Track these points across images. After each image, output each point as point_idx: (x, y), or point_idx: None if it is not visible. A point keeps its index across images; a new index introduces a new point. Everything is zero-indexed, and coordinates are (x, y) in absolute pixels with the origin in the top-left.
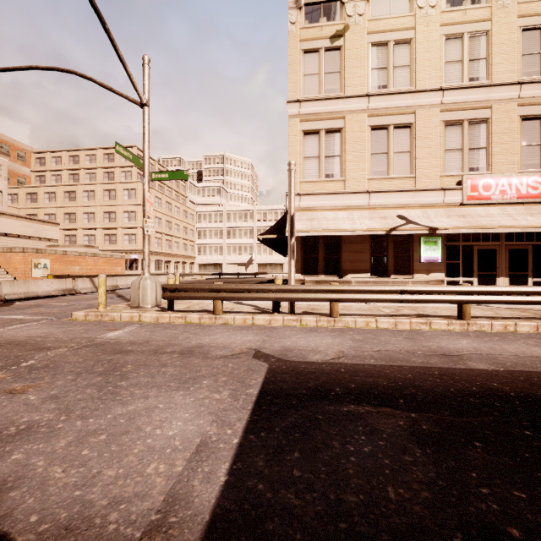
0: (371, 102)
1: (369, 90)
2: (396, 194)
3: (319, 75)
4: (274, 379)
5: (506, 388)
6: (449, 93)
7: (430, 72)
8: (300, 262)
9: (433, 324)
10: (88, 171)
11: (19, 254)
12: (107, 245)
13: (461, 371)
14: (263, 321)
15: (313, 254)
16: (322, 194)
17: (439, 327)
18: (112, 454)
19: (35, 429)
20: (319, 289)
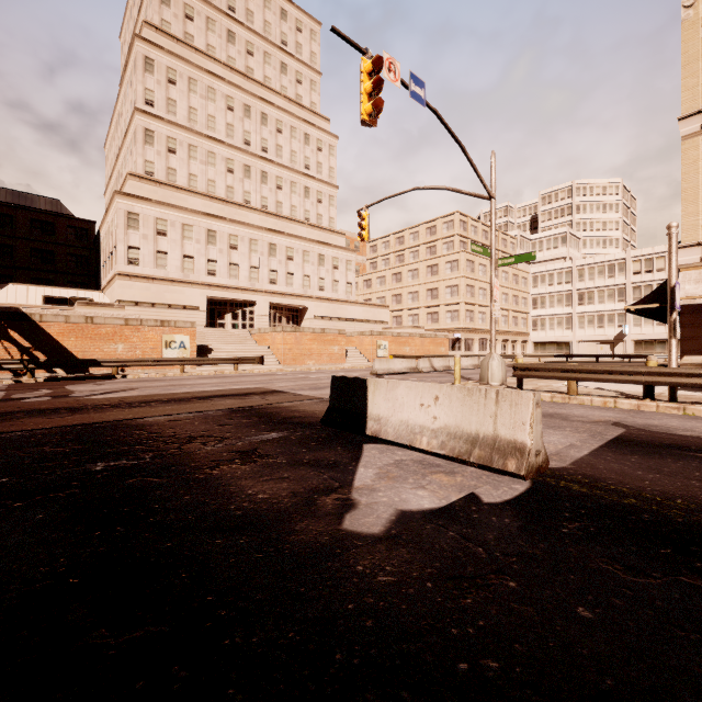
0: None
1: None
2: None
3: None
4: (629, 436)
5: None
6: None
7: None
8: None
9: None
10: (411, 249)
11: (368, 337)
12: (429, 324)
13: None
14: (628, 406)
15: None
16: None
17: None
18: None
19: None
20: None
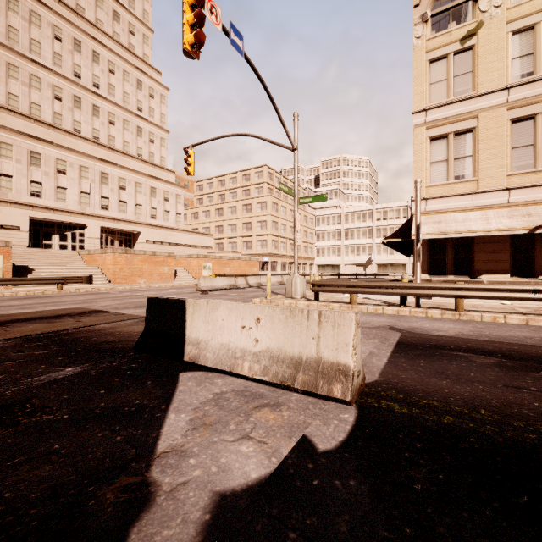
0: (511, 94)
1: (509, 81)
2: None
3: (447, 80)
4: (406, 339)
5: None
6: None
7: None
8: (426, 263)
9: None
10: (231, 191)
11: (195, 259)
12: (245, 250)
13: None
14: (391, 311)
15: (440, 255)
16: (451, 197)
17: None
18: None
19: None
20: (443, 287)
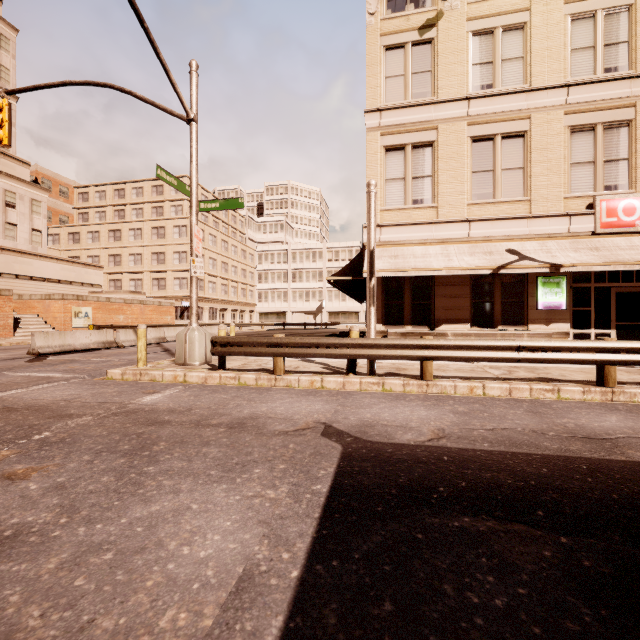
0: (472, 107)
1: (469, 91)
2: (504, 223)
3: (404, 77)
4: (350, 470)
5: None
6: (576, 90)
7: (551, 64)
8: (381, 310)
9: (562, 391)
10: (134, 206)
11: (58, 302)
12: (156, 291)
13: (620, 465)
14: (335, 384)
15: (397, 299)
16: (408, 225)
17: (571, 396)
18: (116, 587)
19: (22, 538)
20: (407, 344)
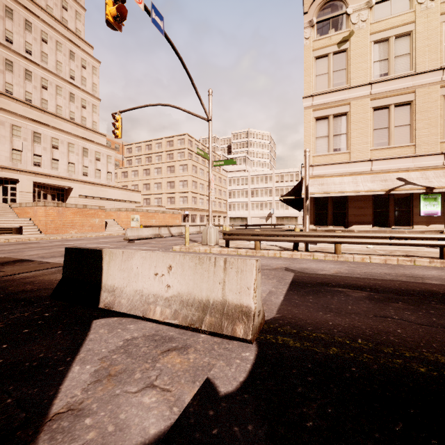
0: (373, 88)
1: (372, 79)
2: (396, 161)
3: (328, 74)
4: (298, 278)
5: (440, 290)
6: None
7: (430, 55)
8: (313, 216)
9: (416, 261)
10: (157, 154)
11: (124, 212)
12: (169, 205)
13: (416, 283)
14: (287, 255)
15: (323, 210)
16: (331, 164)
17: (421, 264)
18: None
19: None
20: (326, 235)
